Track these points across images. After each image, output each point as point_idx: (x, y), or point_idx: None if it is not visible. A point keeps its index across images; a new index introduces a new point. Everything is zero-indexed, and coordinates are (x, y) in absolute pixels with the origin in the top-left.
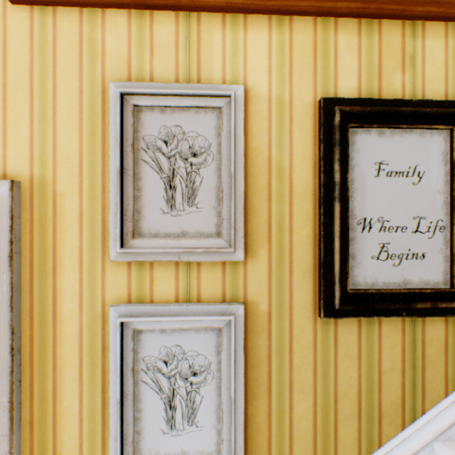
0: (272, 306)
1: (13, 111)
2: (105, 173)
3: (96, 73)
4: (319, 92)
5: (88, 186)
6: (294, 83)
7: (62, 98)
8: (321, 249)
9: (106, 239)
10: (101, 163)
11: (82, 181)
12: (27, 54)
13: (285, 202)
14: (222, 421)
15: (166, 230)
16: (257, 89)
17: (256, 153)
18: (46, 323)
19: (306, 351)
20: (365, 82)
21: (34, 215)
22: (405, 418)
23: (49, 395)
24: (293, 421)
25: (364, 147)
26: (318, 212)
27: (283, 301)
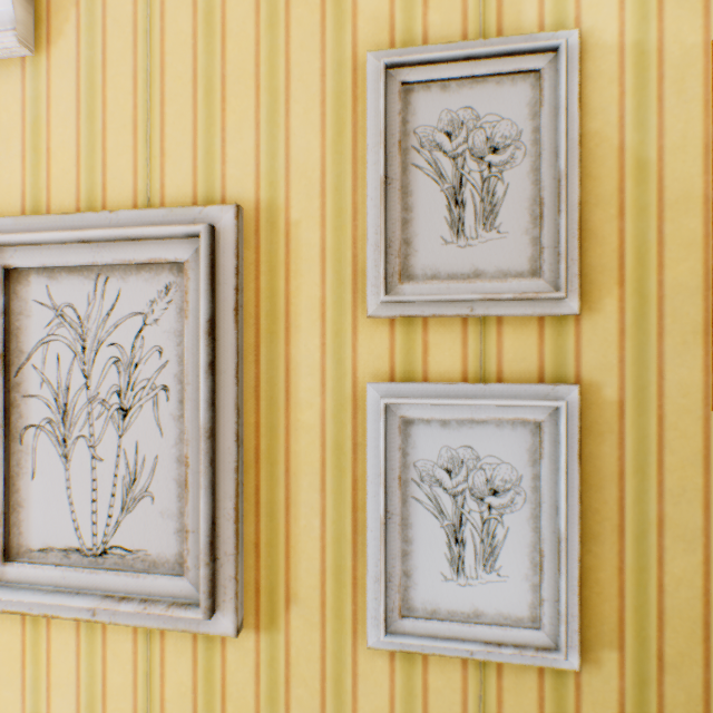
0: (625, 391)
1: (233, 114)
2: (356, 189)
3: (343, 45)
4: None
5: (332, 211)
6: (666, 16)
7: (298, 87)
8: None
9: (357, 286)
10: (350, 175)
11: (324, 204)
12: (251, 32)
13: (649, 218)
14: (541, 570)
15: (449, 270)
16: (597, 36)
17: (596, 141)
18: (276, 406)
19: (688, 470)
20: None
21: (260, 255)
22: None
23: (280, 509)
24: (665, 587)
25: None
26: (712, 232)
27: (645, 383)
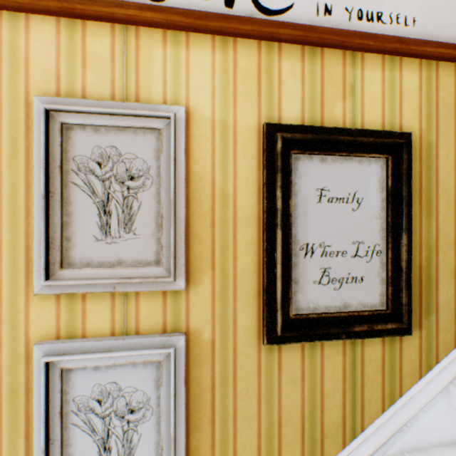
0: (216, 334)
1: None
2: (29, 196)
3: (18, 85)
4: (264, 117)
5: (9, 211)
6: (239, 106)
7: None
8: (264, 275)
9: (30, 269)
10: (24, 185)
11: (1, 205)
12: None
13: (229, 227)
14: None
15: (100, 259)
16: (200, 111)
17: (199, 177)
18: None
19: (250, 378)
20: (308, 108)
21: None
22: (346, 436)
23: None
24: (238, 451)
25: (307, 173)
26: (262, 238)
27: (227, 328)
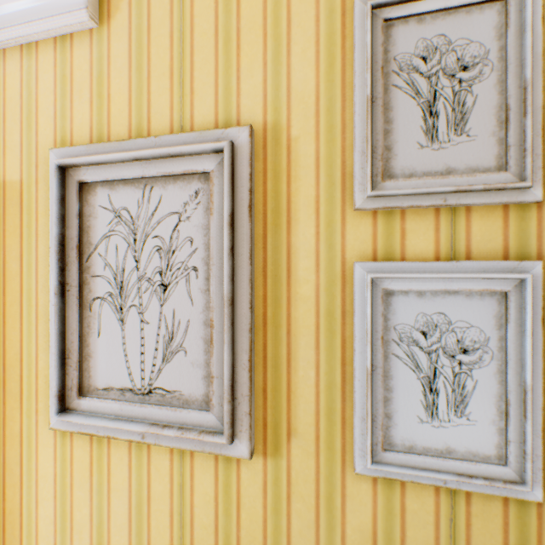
0: None
1: (245, 58)
2: (345, 109)
3: None
4: None
5: (325, 127)
6: None
7: (296, 32)
8: None
9: (345, 186)
10: (339, 98)
11: (317, 122)
12: None
13: None
14: (507, 416)
15: (424, 169)
16: None
17: None
18: (279, 282)
19: None
20: None
21: (267, 165)
22: None
23: (282, 362)
24: None
25: None
26: None
27: None
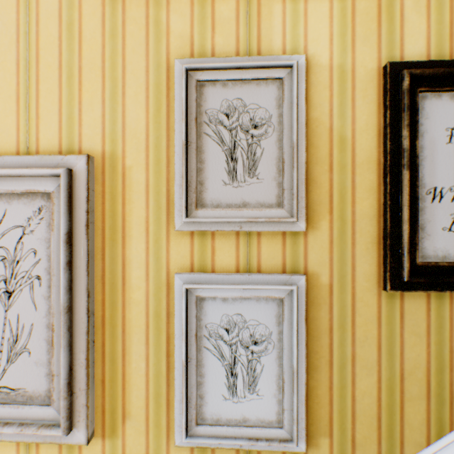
0: (333, 278)
1: (87, 93)
2: (169, 147)
3: (161, 53)
4: (383, 58)
5: (154, 160)
6: (357, 50)
7: (130, 78)
8: (387, 219)
9: (170, 210)
10: (165, 138)
11: (148, 156)
12: (99, 39)
13: (347, 172)
14: (283, 391)
15: (228, 201)
16: (317, 59)
17: (316, 124)
18: (116, 289)
19: (369, 326)
20: (434, 44)
21: (105, 188)
22: None
23: (118, 356)
24: (356, 397)
25: (434, 112)
26: (382, 182)
27: (345, 273)
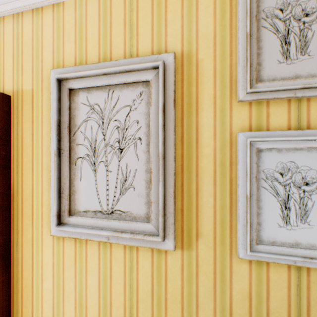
0: None
1: (170, 13)
2: (231, 42)
3: None
4: None
5: (219, 53)
6: None
7: None
8: None
9: (232, 88)
10: (228, 35)
11: (215, 50)
12: None
13: None
14: None
15: (281, 76)
16: None
17: None
18: (191, 146)
19: None
20: None
21: (183, 76)
22: None
23: (193, 193)
24: None
25: None
26: None
27: None
